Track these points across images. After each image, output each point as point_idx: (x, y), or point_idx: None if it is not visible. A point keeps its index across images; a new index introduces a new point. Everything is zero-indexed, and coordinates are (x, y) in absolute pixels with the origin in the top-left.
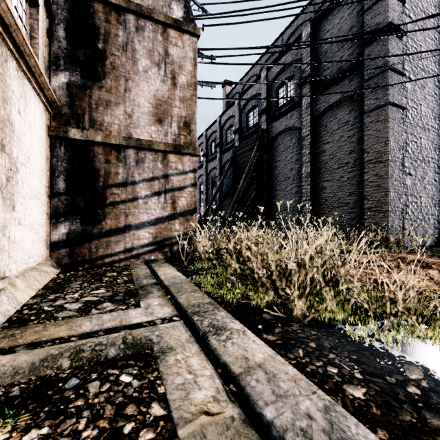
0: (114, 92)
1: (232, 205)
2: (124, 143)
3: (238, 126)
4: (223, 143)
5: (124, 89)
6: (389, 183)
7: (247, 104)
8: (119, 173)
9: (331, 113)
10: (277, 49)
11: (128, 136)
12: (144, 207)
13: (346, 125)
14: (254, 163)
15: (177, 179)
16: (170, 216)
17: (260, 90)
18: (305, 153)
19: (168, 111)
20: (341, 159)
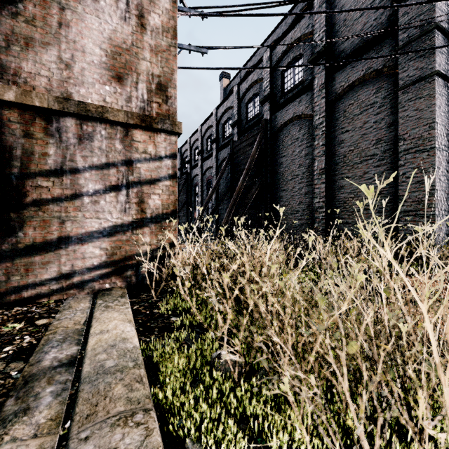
0: (40, 25)
1: (229, 208)
2: (56, 106)
3: (237, 118)
4: (219, 139)
5: (57, 21)
6: (436, 178)
7: (247, 93)
8: (50, 155)
9: (352, 94)
10: (280, 34)
11: (64, 97)
12: (92, 209)
13: (371, 108)
14: (255, 159)
15: (146, 167)
16: (135, 223)
17: (262, 74)
18: (318, 145)
19: (131, 64)
20: (365, 151)
